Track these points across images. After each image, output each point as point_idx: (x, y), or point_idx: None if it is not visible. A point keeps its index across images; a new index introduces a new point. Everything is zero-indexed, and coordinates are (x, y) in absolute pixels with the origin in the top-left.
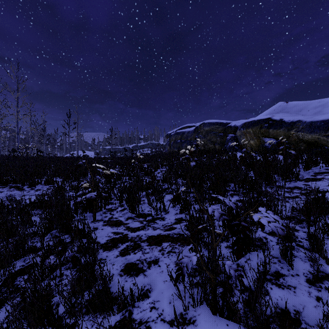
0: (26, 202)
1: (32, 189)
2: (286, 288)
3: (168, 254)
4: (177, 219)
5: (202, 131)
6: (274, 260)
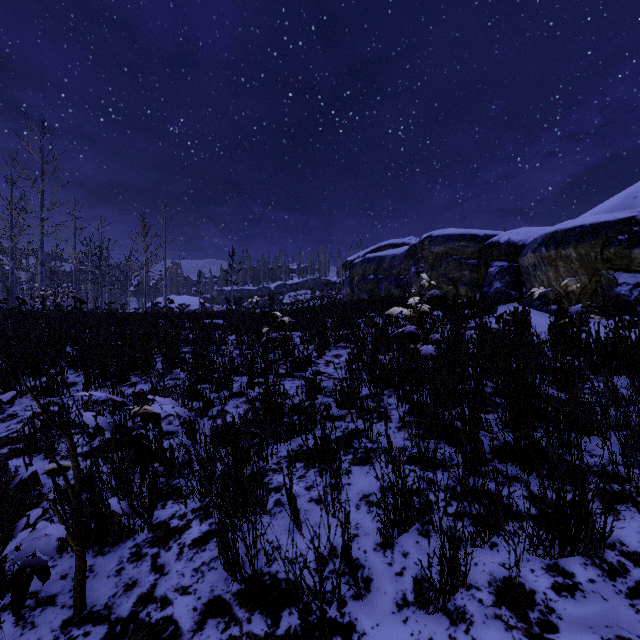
0: None
1: None
2: None
3: None
4: None
5: (426, 256)
6: None
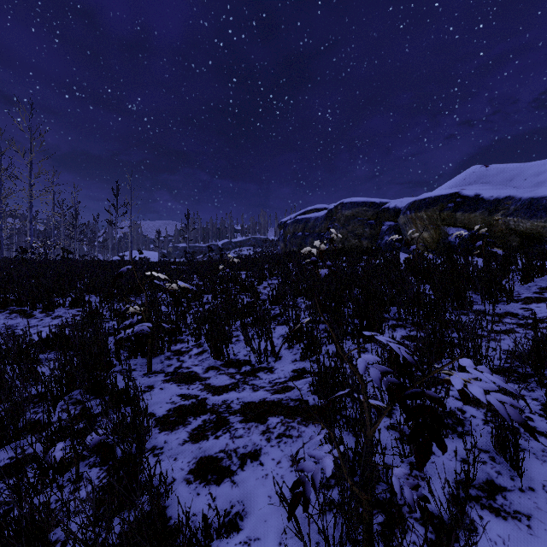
0: (33, 339)
1: (48, 315)
2: (510, 517)
3: (279, 440)
4: (295, 370)
5: (339, 217)
6: (483, 457)
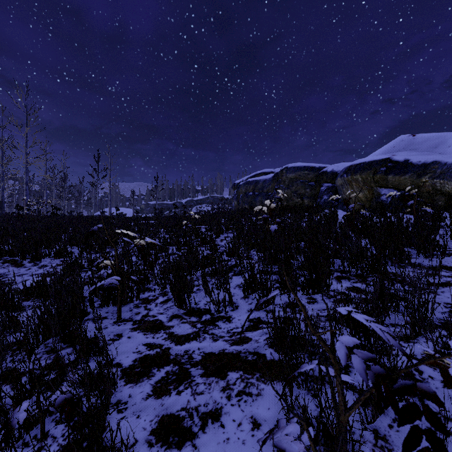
0: (19, 288)
1: (35, 265)
2: None
3: (239, 399)
4: (251, 320)
5: (284, 180)
6: (449, 427)
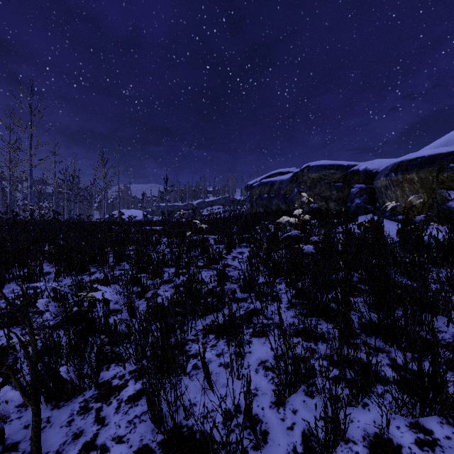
0: None
1: None
2: None
3: None
4: None
5: (305, 180)
6: None
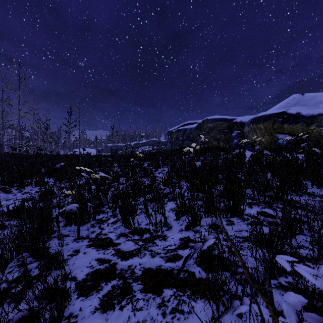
0: (3, 211)
1: (20, 191)
2: None
3: (173, 316)
4: (182, 239)
5: (205, 128)
6: None
